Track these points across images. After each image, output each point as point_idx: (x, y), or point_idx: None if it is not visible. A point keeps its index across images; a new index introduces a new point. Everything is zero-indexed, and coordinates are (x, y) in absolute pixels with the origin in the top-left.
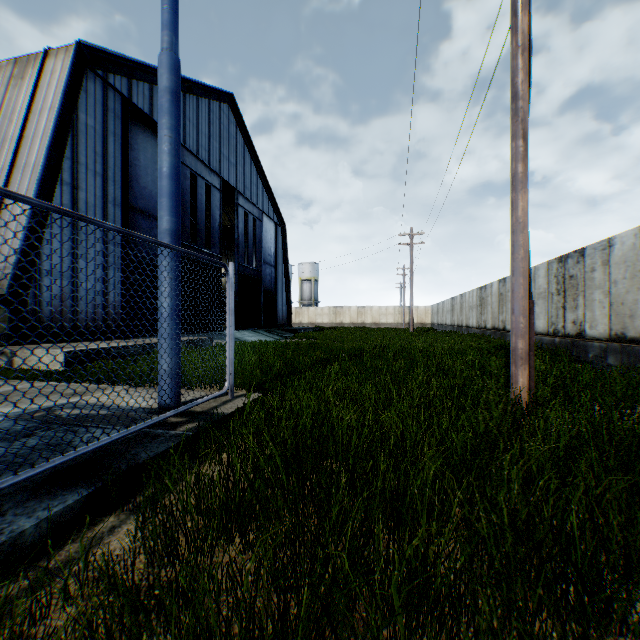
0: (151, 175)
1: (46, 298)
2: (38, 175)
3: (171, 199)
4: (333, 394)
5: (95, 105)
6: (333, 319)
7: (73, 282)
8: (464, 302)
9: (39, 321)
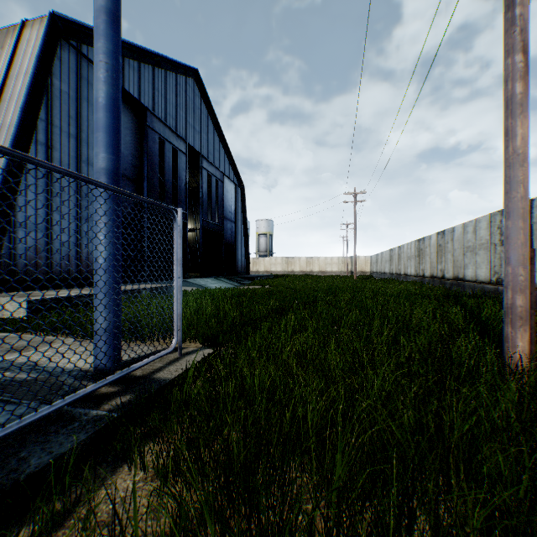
0: (123, 139)
1: (21, 249)
2: (12, 134)
3: (108, 134)
4: (292, 356)
5: (69, 73)
6: (285, 268)
7: (47, 234)
8: (402, 253)
9: (14, 270)
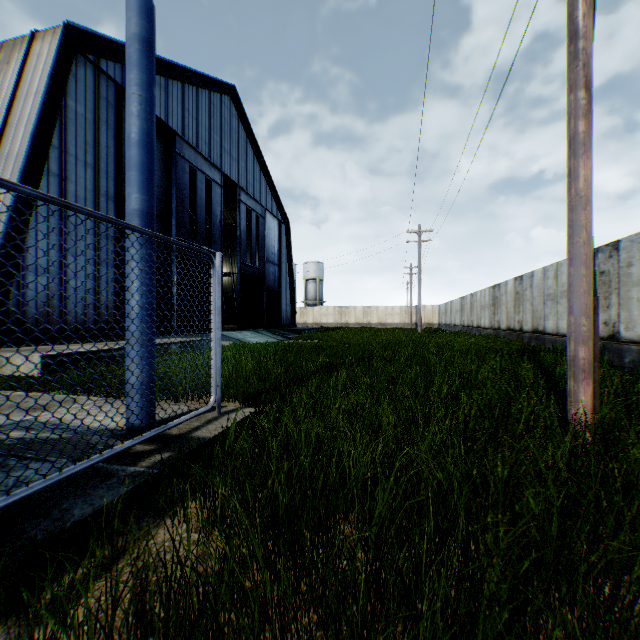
0: None
1: (31, 297)
2: (21, 164)
3: (141, 172)
4: (341, 413)
5: (86, 92)
6: (338, 319)
7: (61, 280)
8: (475, 301)
9: (23, 322)
